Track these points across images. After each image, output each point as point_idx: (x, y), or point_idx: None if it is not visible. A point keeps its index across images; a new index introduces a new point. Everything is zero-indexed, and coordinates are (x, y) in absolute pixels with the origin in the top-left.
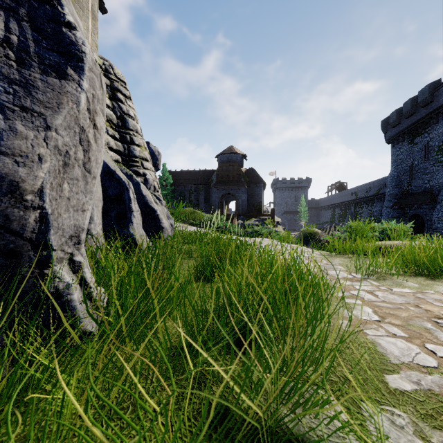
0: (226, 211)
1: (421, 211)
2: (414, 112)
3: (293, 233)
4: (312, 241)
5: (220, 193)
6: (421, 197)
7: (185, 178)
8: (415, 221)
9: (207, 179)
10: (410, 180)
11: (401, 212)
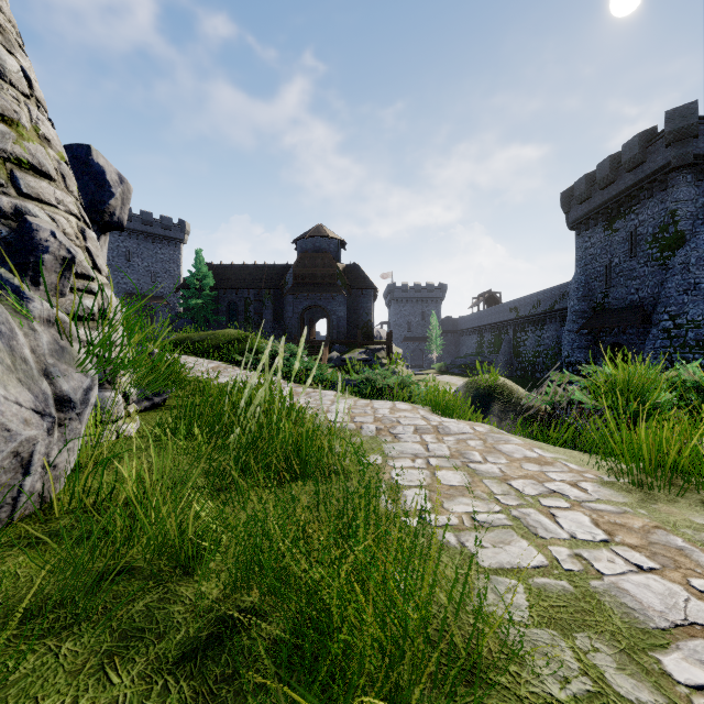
0: (311, 336)
1: (624, 338)
2: (614, 179)
3: (421, 372)
4: (497, 405)
5: (300, 305)
6: (625, 316)
7: (239, 278)
8: (614, 353)
9: (277, 280)
10: (606, 288)
11: (592, 339)
